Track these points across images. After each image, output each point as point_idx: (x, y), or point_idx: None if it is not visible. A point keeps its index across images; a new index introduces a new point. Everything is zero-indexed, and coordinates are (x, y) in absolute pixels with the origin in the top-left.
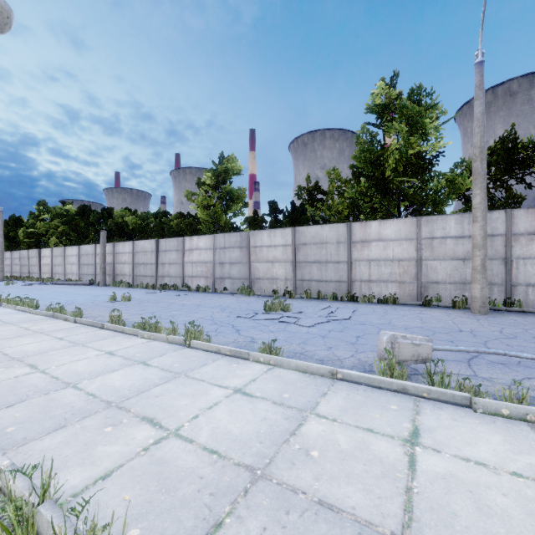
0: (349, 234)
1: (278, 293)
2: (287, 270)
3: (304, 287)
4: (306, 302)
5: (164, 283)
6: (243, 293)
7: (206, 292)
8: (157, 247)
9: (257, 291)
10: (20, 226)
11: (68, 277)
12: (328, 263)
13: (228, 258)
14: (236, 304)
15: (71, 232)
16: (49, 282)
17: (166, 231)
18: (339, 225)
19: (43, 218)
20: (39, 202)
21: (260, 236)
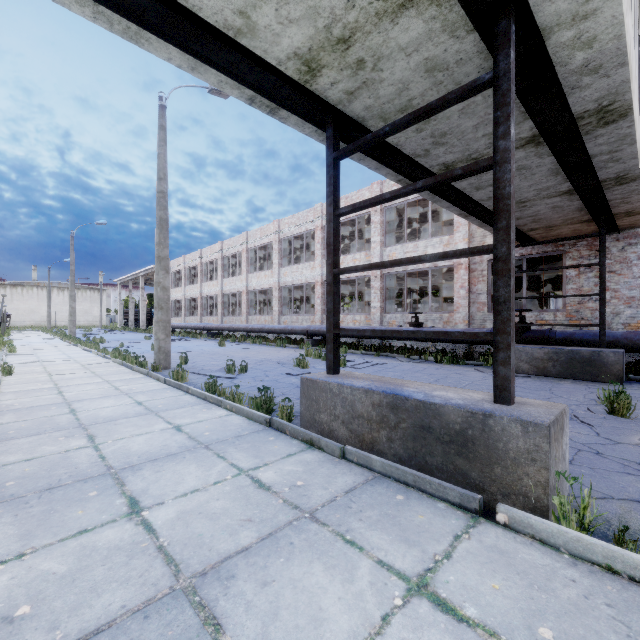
0: None
1: None
2: None
3: None
4: None
5: None
6: None
7: None
8: None
9: None
10: None
11: None
12: None
13: None
14: None
15: None
16: None
17: None
18: None
19: None
20: None
21: None
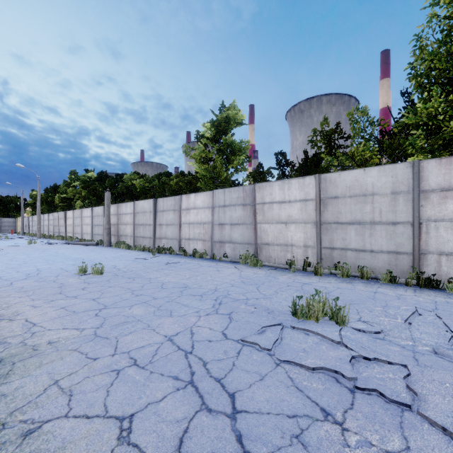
0: (417, 178)
1: (294, 265)
2: (308, 234)
3: (334, 259)
4: (347, 285)
5: (159, 246)
6: (247, 262)
7: (203, 259)
8: (155, 207)
9: (264, 260)
10: (58, 193)
11: (84, 236)
12: (375, 225)
13: (229, 218)
14: (238, 288)
15: (90, 196)
16: (70, 241)
17: (167, 191)
18: (397, 165)
19: (73, 185)
20: (71, 172)
21: (269, 189)
